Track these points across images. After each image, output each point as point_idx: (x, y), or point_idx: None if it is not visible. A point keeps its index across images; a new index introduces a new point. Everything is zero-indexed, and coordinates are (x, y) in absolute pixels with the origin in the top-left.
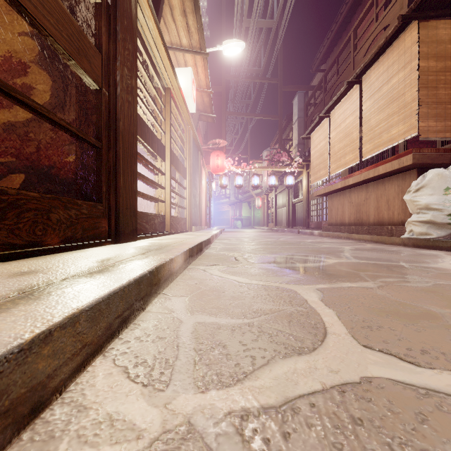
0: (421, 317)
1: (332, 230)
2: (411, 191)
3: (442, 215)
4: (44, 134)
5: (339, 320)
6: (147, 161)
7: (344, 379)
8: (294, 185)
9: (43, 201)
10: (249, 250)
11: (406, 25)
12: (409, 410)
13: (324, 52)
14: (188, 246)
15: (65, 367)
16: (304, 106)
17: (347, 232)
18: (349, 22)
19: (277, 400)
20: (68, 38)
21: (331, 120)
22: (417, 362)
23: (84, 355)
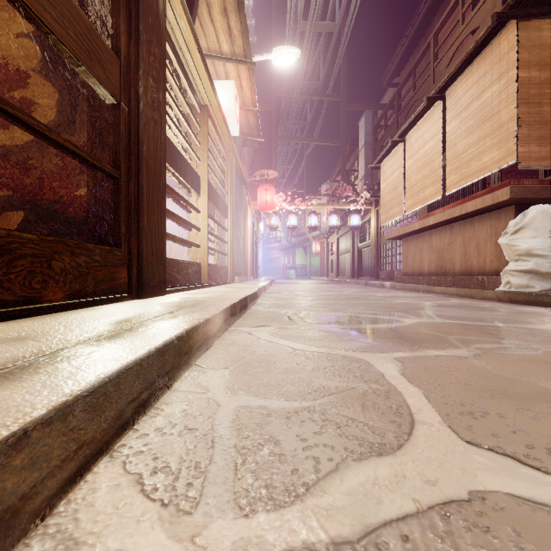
0: (537, 398)
1: (408, 281)
2: (508, 233)
3: (547, 263)
4: (48, 162)
5: (429, 404)
6: (179, 196)
7: (447, 494)
8: (361, 226)
9: (42, 245)
10: (306, 307)
11: (502, 26)
12: (547, 547)
13: (397, 62)
14: (229, 303)
15: (50, 480)
16: (372, 129)
17: (426, 283)
18: (429, 26)
19: (354, 530)
20: (76, 37)
21: (407, 146)
22: (544, 467)
23: (80, 459)
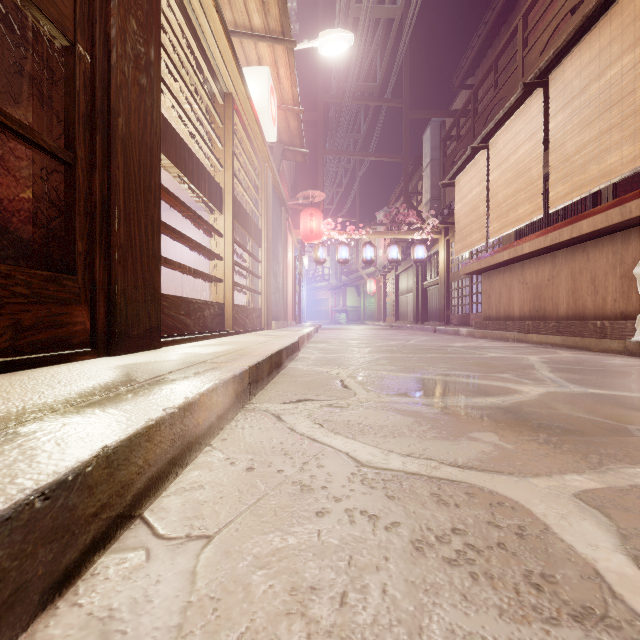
0: None
1: (492, 327)
2: None
3: None
4: None
5: None
6: (189, 210)
7: None
8: (426, 260)
9: None
10: (366, 363)
11: None
12: None
13: (473, 57)
14: (249, 363)
15: None
16: (439, 143)
17: (517, 330)
18: (513, 10)
19: None
20: None
21: (491, 153)
22: None
23: None
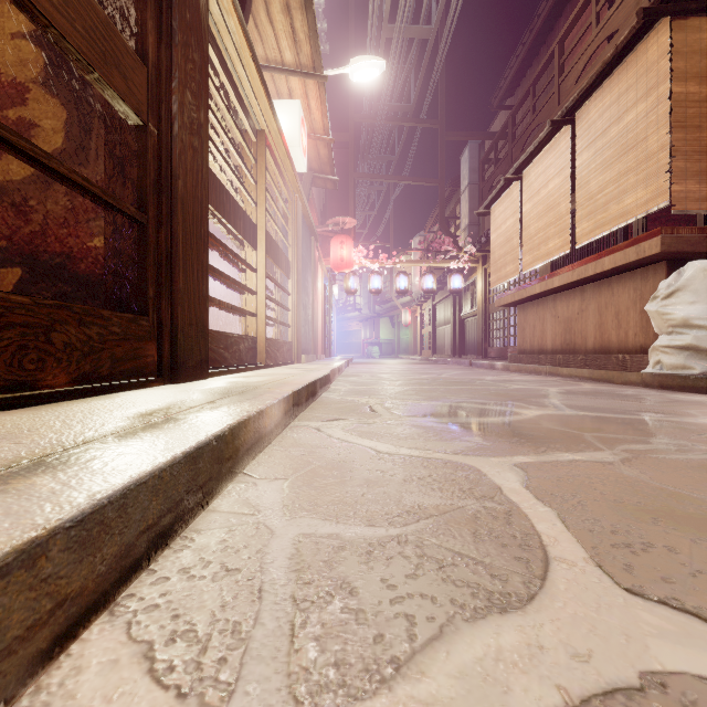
0: None
1: (526, 360)
2: (658, 297)
3: None
4: (53, 203)
5: (567, 531)
6: (227, 249)
7: (607, 678)
8: (464, 290)
9: (38, 310)
10: (394, 394)
11: (650, 26)
12: None
13: (511, 78)
14: (292, 389)
15: (6, 660)
16: (478, 165)
17: (549, 364)
18: (552, 30)
19: None
20: (86, 33)
21: (524, 185)
22: None
23: (60, 622)
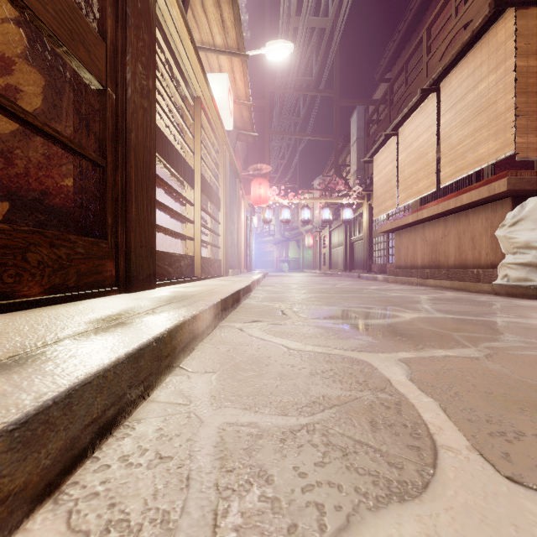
0: None
1: (401, 274)
2: (505, 225)
3: None
4: (33, 151)
5: (449, 420)
6: (171, 188)
7: None
8: (353, 220)
9: (16, 235)
10: (300, 300)
11: (499, 15)
12: None
13: (389, 58)
14: (220, 297)
15: None
16: (364, 125)
17: (419, 276)
18: (421, 21)
19: None
20: (56, 15)
21: (400, 139)
22: None
23: (3, 517)
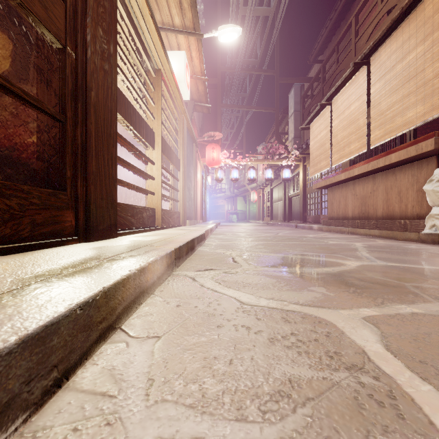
0: None
1: (334, 224)
2: (433, 180)
3: None
4: (2, 110)
5: None
6: (133, 147)
7: None
8: (291, 179)
9: None
10: (249, 248)
11: None
12: None
13: (322, 42)
14: (174, 246)
15: None
16: (300, 99)
17: (350, 226)
18: (349, 10)
19: None
20: None
21: (333, 108)
22: None
23: None
